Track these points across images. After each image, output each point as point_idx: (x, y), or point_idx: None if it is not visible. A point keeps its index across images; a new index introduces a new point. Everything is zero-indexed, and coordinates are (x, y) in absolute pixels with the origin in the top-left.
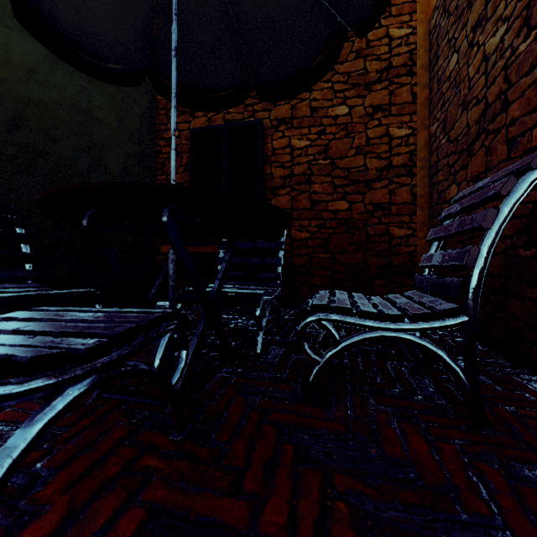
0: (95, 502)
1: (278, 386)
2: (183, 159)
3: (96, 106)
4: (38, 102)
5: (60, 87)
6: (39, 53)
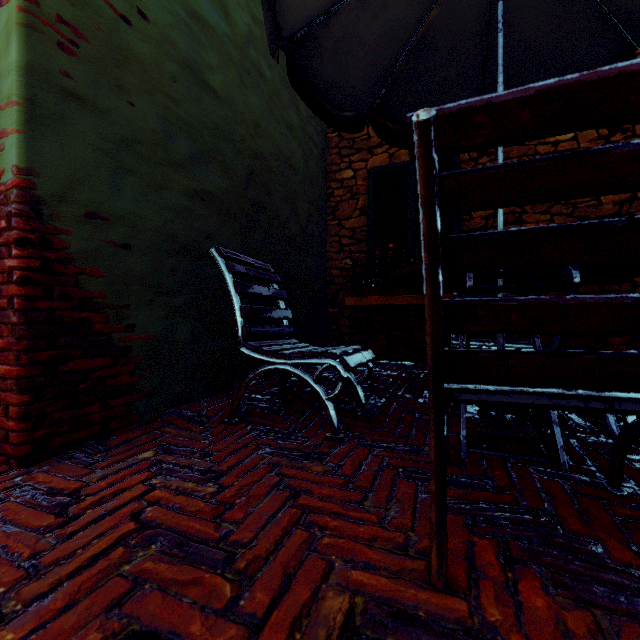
0: (631, 539)
1: (639, 452)
2: (359, 202)
3: (292, 152)
4: (260, 156)
5: (272, 138)
6: (260, 106)
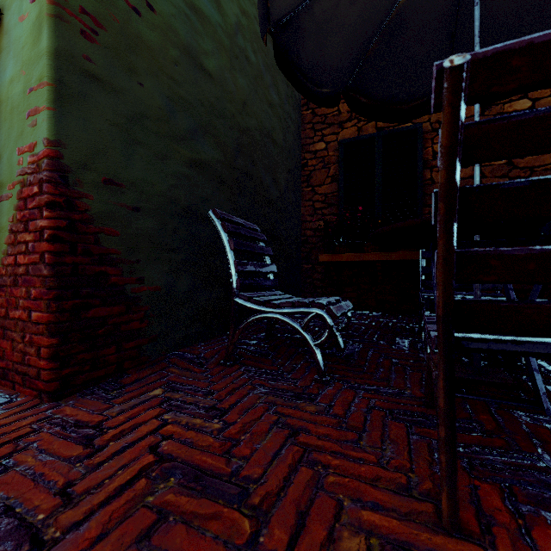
0: None
1: None
2: (330, 170)
3: (273, 128)
4: (247, 131)
5: (256, 115)
6: (247, 87)
